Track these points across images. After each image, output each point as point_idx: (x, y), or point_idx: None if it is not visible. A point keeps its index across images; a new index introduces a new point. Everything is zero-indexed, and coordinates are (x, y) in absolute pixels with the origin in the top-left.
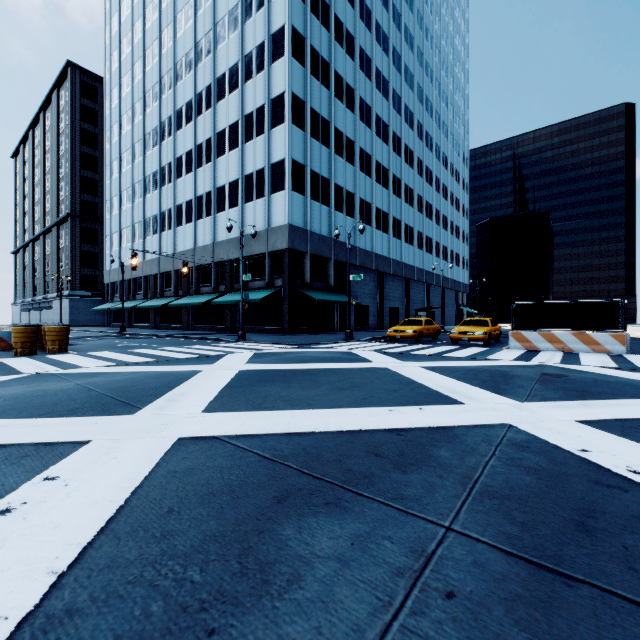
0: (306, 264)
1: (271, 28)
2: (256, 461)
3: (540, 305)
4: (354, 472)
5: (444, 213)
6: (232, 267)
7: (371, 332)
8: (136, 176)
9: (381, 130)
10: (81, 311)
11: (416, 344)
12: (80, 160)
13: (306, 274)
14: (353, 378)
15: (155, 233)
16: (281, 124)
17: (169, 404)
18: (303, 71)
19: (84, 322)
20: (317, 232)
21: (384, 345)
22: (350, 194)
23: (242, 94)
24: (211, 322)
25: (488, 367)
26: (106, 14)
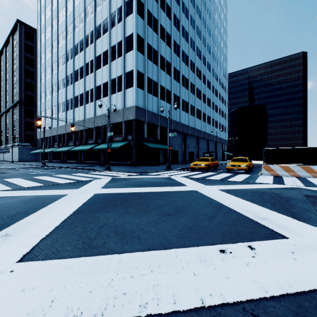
0: (145, 128)
1: None
2: None
3: (280, 150)
4: None
5: (216, 104)
6: (104, 129)
7: (180, 165)
8: (53, 81)
9: (184, 58)
10: (25, 153)
11: (207, 172)
12: (24, 73)
13: (145, 133)
14: (176, 201)
15: (63, 111)
16: (131, 51)
17: None
18: (143, 22)
19: (26, 159)
20: (151, 111)
21: (189, 173)
22: (168, 91)
23: (110, 35)
24: (93, 159)
25: (263, 189)
26: None
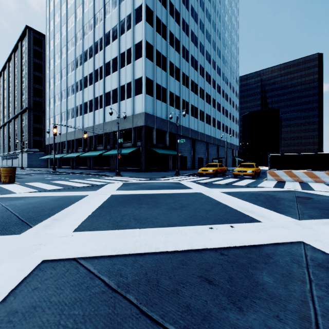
0: (154, 134)
1: (135, 6)
2: (100, 293)
3: (284, 156)
4: (192, 311)
5: (226, 108)
6: (114, 136)
7: (189, 171)
8: (63, 87)
9: (194, 63)
10: (34, 159)
11: (214, 177)
12: (33, 79)
13: (154, 139)
14: (181, 200)
15: (73, 117)
16: (140, 58)
17: (53, 223)
18: (152, 29)
19: (35, 165)
20: (160, 117)
21: (197, 178)
22: (177, 97)
23: (119, 42)
24: (102, 165)
25: (261, 192)
26: (47, 1)
